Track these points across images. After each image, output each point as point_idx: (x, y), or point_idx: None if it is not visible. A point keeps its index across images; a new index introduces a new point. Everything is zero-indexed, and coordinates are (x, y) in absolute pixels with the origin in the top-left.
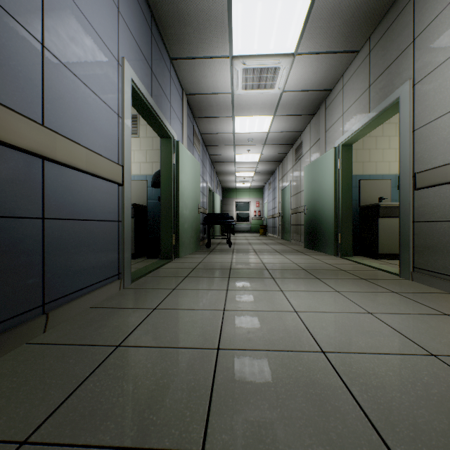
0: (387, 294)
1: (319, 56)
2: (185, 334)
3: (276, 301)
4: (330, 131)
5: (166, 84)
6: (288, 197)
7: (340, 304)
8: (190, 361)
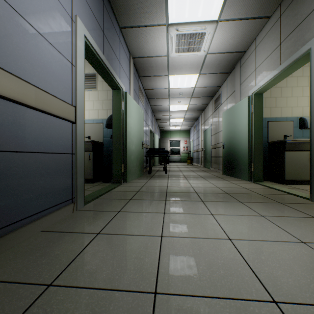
0: (309, 219)
1: (237, 22)
2: (122, 268)
3: (209, 226)
4: (244, 84)
5: (116, 47)
6: (209, 136)
7: (270, 230)
8: (122, 313)
